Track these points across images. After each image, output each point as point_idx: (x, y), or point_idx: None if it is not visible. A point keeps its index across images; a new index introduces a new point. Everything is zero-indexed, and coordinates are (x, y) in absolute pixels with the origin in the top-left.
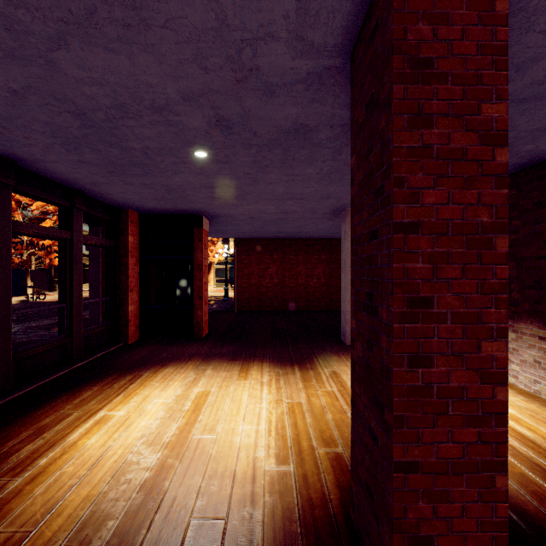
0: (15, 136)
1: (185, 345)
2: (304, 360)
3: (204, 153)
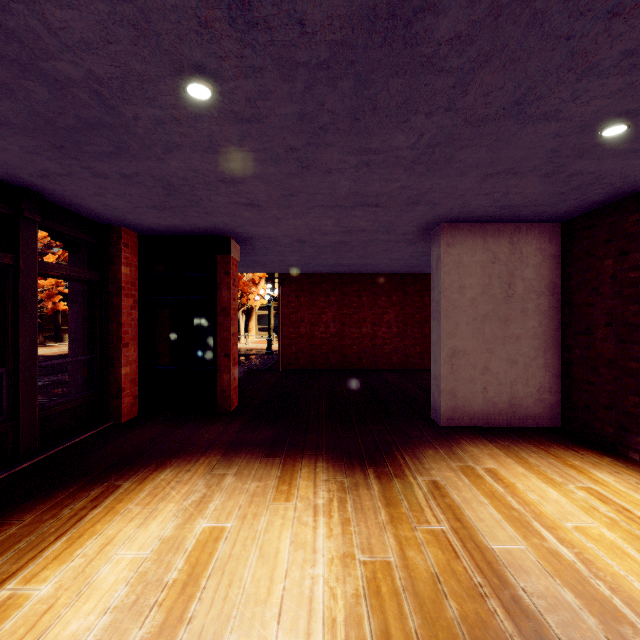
0: None
1: (202, 425)
2: (381, 457)
3: (205, 90)
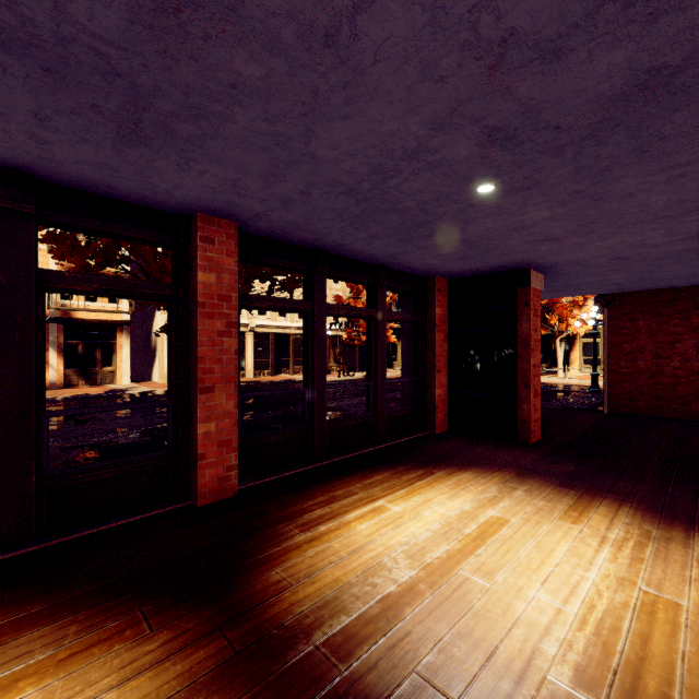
0: (319, 229)
1: (500, 448)
2: None
3: (489, 186)
